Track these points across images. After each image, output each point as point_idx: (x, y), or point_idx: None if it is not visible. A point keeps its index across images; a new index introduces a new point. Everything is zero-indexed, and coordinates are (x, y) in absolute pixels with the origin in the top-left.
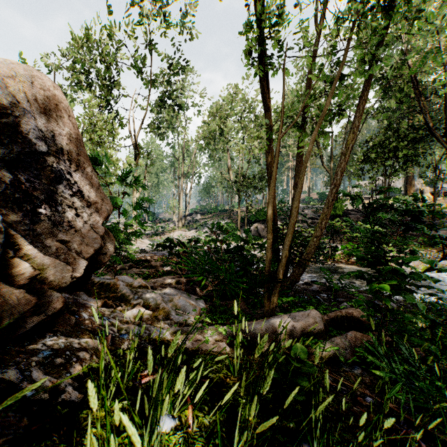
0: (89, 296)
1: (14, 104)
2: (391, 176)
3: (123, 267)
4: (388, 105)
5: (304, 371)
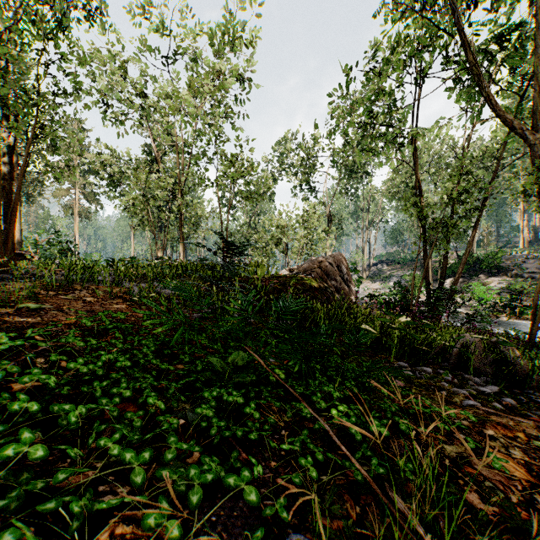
0: None
1: (341, 265)
2: None
3: None
4: None
5: None
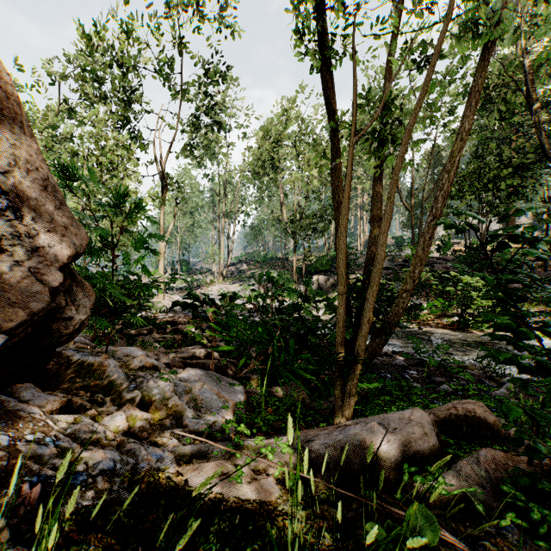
0: (56, 385)
1: None
2: (490, 214)
3: (139, 332)
4: (487, 123)
5: None
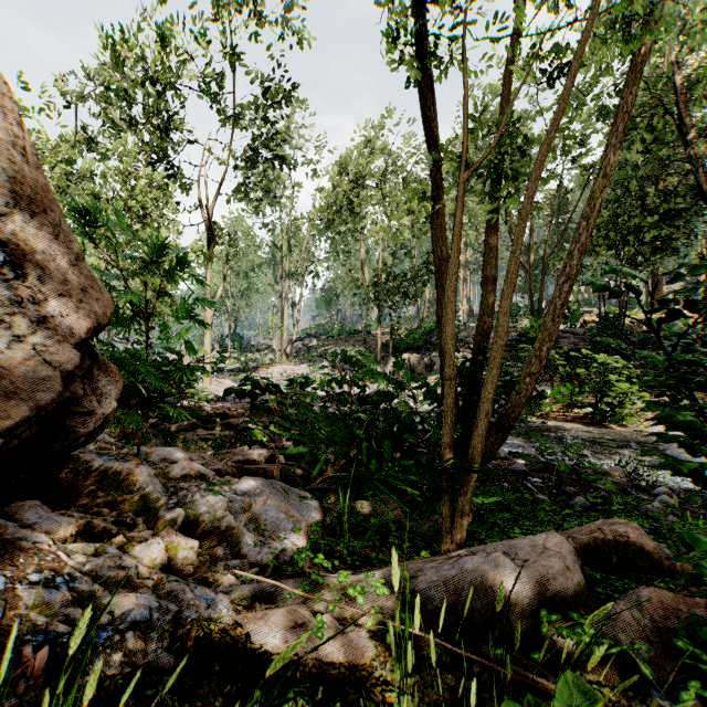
0: (71, 500)
1: None
2: None
3: (180, 427)
4: (627, 157)
5: None
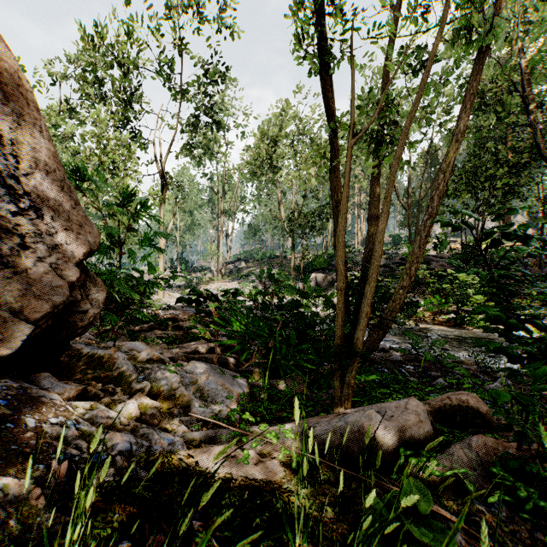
0: (69, 376)
1: None
2: (485, 212)
3: (141, 328)
4: (482, 123)
5: (431, 542)
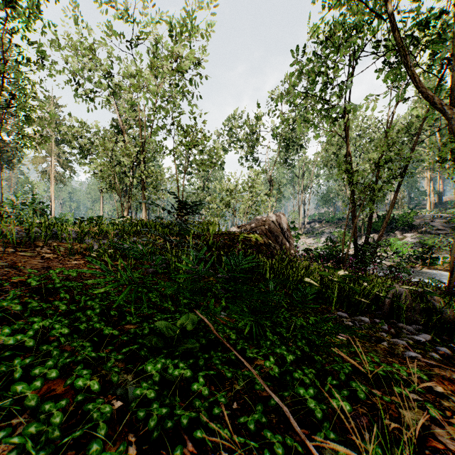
0: None
1: (282, 223)
2: None
3: None
4: None
5: None
